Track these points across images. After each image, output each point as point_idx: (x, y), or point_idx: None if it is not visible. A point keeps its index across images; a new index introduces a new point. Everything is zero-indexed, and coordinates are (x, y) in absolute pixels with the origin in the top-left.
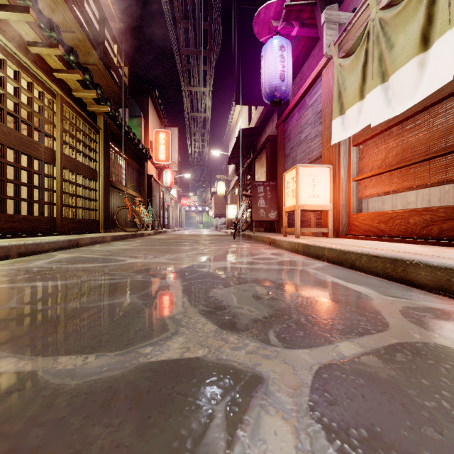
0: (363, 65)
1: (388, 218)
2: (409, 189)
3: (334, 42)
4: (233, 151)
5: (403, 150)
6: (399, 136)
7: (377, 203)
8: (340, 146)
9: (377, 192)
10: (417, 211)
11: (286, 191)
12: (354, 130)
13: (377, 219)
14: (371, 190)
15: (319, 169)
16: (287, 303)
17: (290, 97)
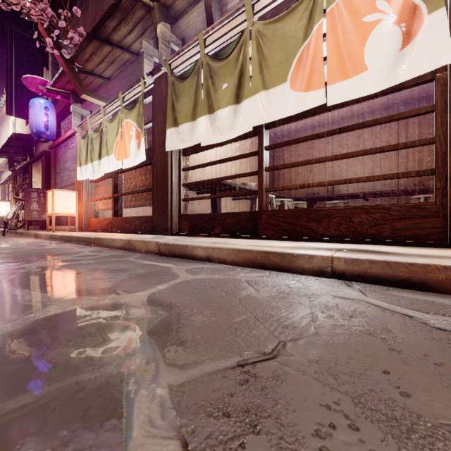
0: (87, 149)
1: (99, 221)
2: (106, 209)
3: (77, 126)
4: (4, 147)
5: (105, 192)
6: (104, 185)
7: (108, 213)
8: (83, 181)
9: (99, 209)
10: (106, 219)
11: (48, 203)
12: (85, 177)
13: (97, 222)
14: (97, 207)
15: (69, 193)
16: (18, 247)
17: (62, 129)
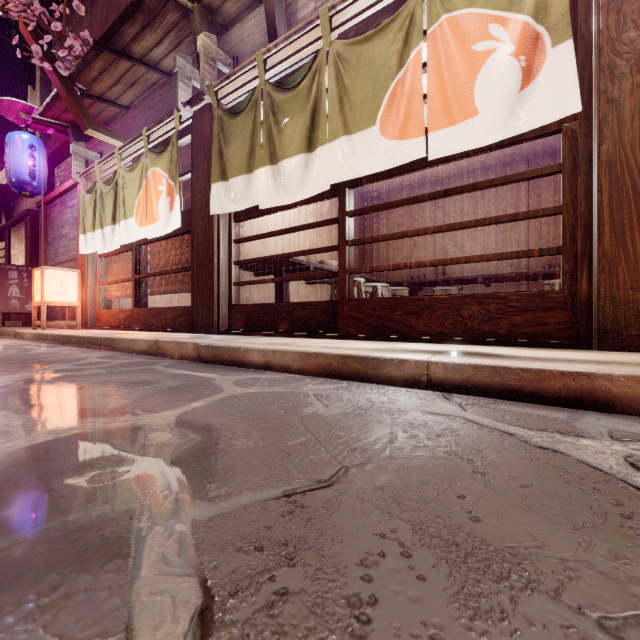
0: (94, 209)
1: (114, 314)
2: (124, 297)
3: (80, 175)
4: None
5: (122, 271)
6: (121, 262)
7: (127, 302)
8: (88, 256)
9: (112, 296)
10: (123, 311)
11: (35, 287)
12: (91, 250)
13: (109, 315)
14: (110, 294)
15: (68, 272)
16: None
17: (57, 179)
